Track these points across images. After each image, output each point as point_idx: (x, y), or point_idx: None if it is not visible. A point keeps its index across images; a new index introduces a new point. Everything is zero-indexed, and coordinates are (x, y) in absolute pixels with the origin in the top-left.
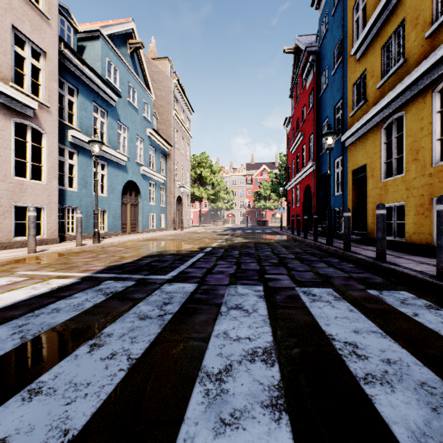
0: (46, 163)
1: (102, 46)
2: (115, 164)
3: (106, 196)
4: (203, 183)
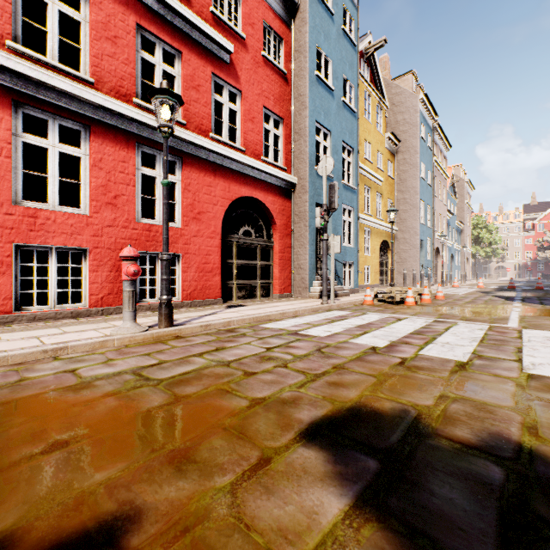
0: (445, 255)
1: (447, 196)
2: (448, 247)
3: (447, 263)
4: (479, 242)
